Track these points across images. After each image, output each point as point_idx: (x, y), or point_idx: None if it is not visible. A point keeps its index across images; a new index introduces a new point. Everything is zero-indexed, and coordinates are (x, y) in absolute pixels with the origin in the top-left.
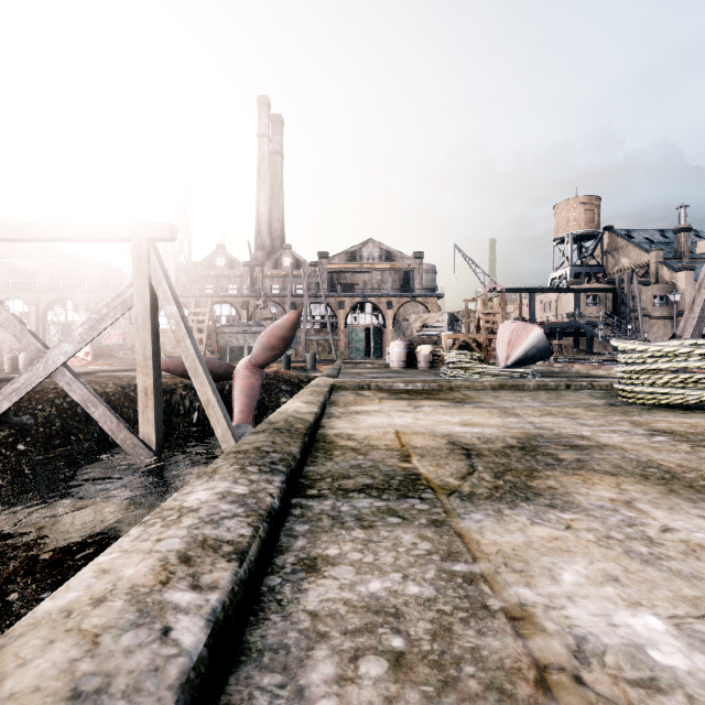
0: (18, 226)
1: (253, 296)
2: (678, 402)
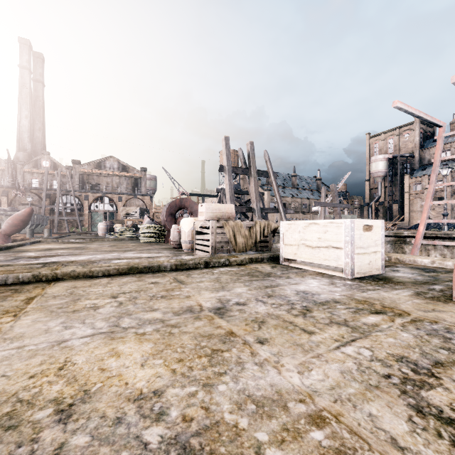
0: None
1: (13, 188)
2: (147, 241)
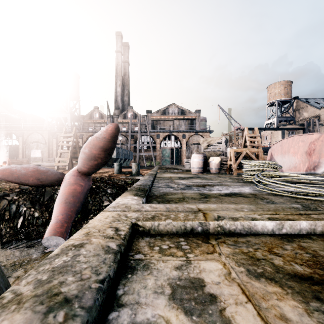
0: None
1: None
2: None
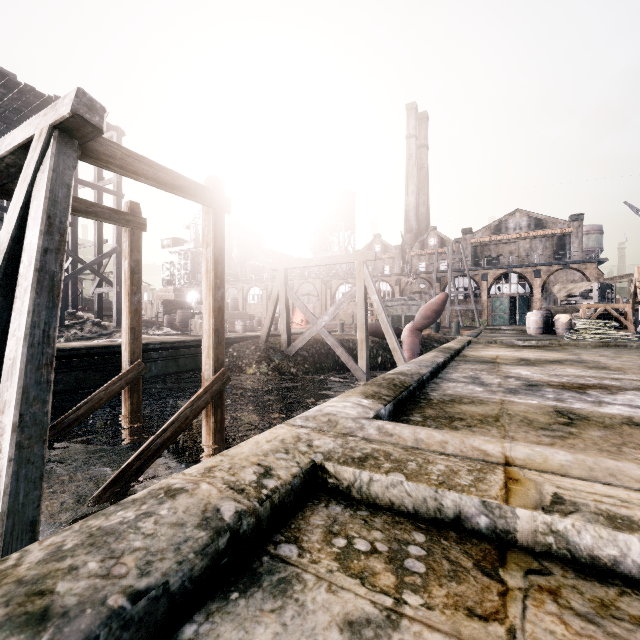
0: (306, 261)
1: (404, 275)
2: None
